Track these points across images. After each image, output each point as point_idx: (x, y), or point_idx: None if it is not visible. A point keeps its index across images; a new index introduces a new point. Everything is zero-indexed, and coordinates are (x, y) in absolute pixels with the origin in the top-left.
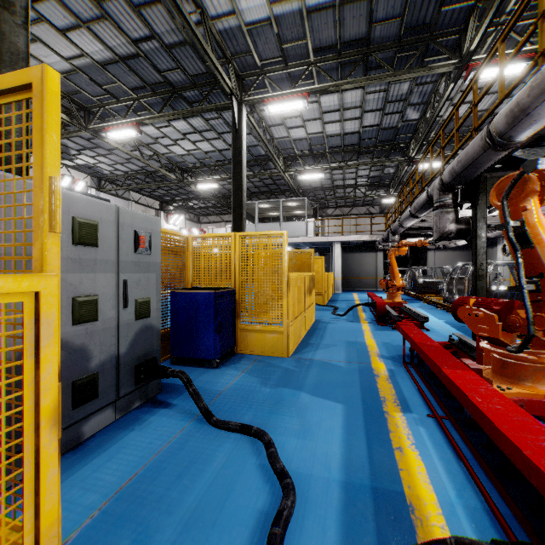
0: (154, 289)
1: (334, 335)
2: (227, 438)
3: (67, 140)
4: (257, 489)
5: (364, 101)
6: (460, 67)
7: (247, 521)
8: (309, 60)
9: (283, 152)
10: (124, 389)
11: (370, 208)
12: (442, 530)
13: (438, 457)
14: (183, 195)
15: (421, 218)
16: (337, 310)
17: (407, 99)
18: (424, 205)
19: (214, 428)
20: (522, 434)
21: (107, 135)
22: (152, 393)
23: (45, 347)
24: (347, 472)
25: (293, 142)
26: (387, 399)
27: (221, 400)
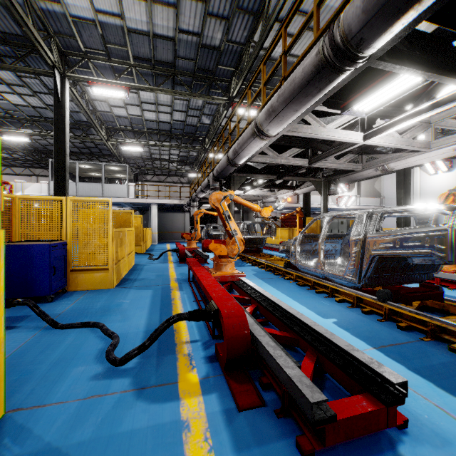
0: None
1: (148, 272)
2: (73, 331)
3: None
4: (97, 343)
5: (173, 103)
6: (229, 103)
7: (93, 353)
8: (130, 62)
9: (105, 123)
10: None
11: (181, 178)
12: (185, 333)
13: None
14: None
15: (208, 192)
16: (153, 256)
17: (202, 110)
18: (207, 186)
19: (60, 330)
20: (212, 288)
21: None
22: None
23: (2, 260)
24: (147, 327)
25: (115, 117)
26: (175, 298)
27: (62, 317)
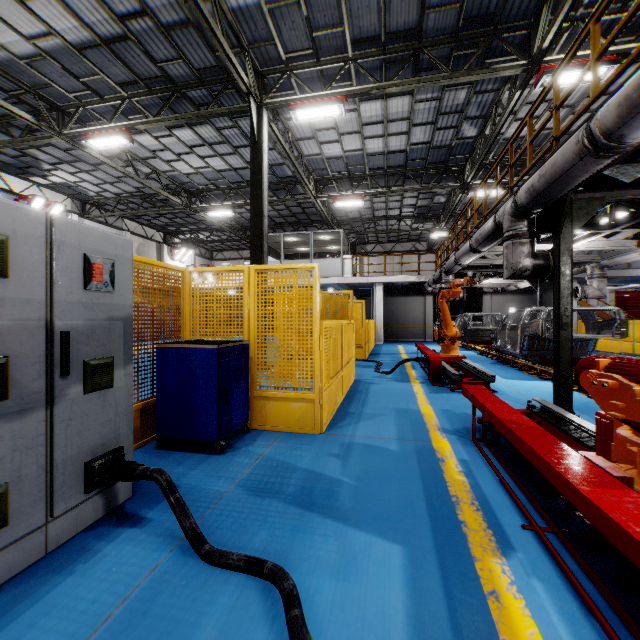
0: (120, 344)
1: (379, 400)
2: (224, 585)
3: (38, 151)
4: None
5: (412, 112)
6: (529, 70)
7: None
8: (346, 56)
9: (314, 173)
10: (64, 503)
11: (417, 244)
12: None
13: (557, 609)
14: (191, 225)
15: (482, 253)
16: (381, 366)
17: (463, 110)
18: (489, 236)
19: (204, 565)
20: None
21: (88, 144)
22: (116, 501)
23: None
24: None
25: (326, 161)
26: (462, 500)
27: (222, 509)
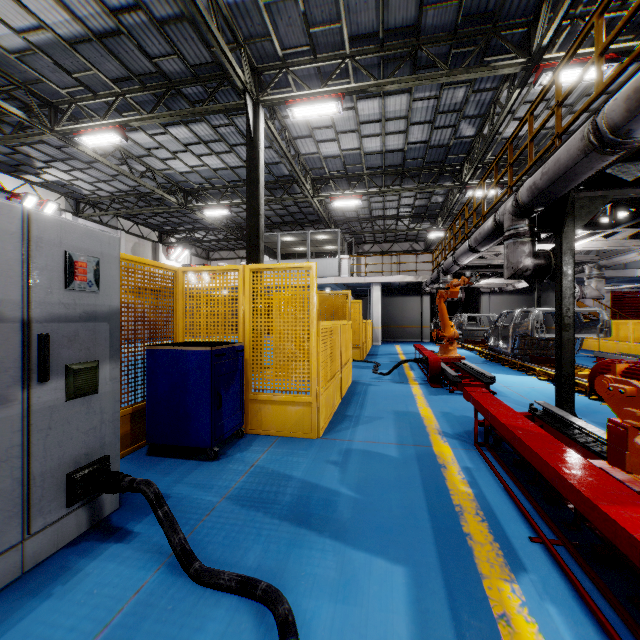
0: (106, 347)
1: (377, 402)
2: (214, 609)
3: (30, 148)
4: None
5: (410, 110)
6: (528, 68)
7: None
8: (344, 52)
9: (311, 172)
10: (43, 518)
11: (414, 244)
12: None
13: (572, 633)
14: (187, 224)
15: (480, 253)
16: (379, 367)
17: (462, 109)
18: (489, 235)
19: (193, 585)
20: None
21: (81, 141)
22: (102, 514)
23: None
24: None
25: (323, 160)
26: (466, 510)
27: (214, 521)
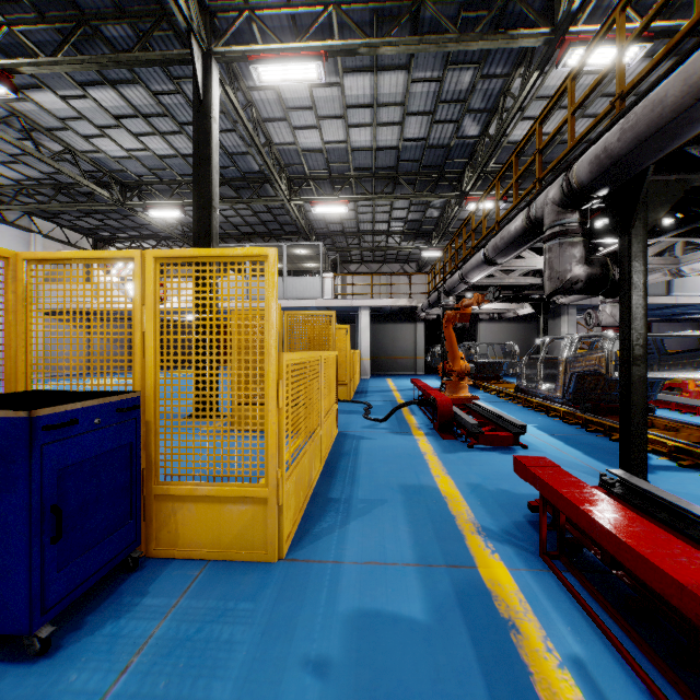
0: None
1: (375, 469)
2: None
3: None
4: None
5: (407, 95)
6: (552, 43)
7: None
8: None
9: (287, 169)
10: None
11: (405, 265)
12: None
13: None
14: (131, 230)
15: (494, 268)
16: (371, 409)
17: (467, 100)
18: (516, 240)
19: None
20: None
21: None
22: None
23: None
24: None
25: (302, 154)
26: None
27: None
